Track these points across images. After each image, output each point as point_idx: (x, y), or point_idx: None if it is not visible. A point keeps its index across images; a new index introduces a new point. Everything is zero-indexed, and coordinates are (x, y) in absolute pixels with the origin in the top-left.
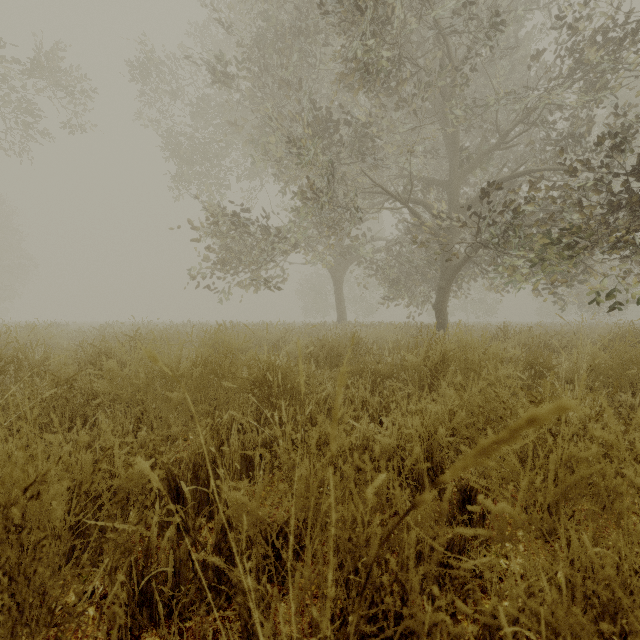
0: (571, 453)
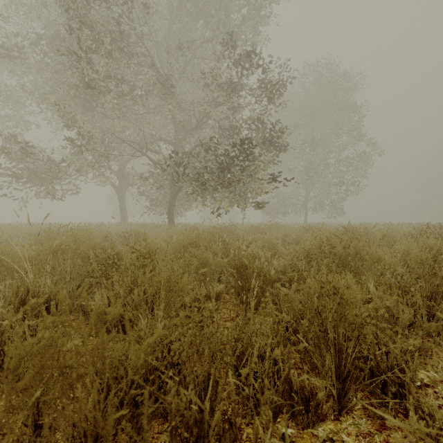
0: None
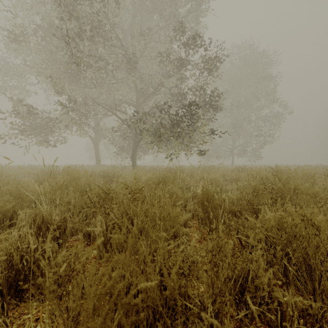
0: (10, 187)
